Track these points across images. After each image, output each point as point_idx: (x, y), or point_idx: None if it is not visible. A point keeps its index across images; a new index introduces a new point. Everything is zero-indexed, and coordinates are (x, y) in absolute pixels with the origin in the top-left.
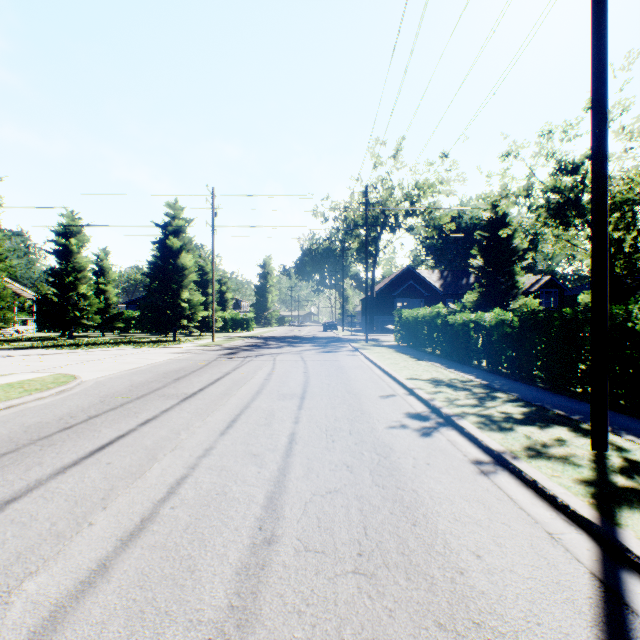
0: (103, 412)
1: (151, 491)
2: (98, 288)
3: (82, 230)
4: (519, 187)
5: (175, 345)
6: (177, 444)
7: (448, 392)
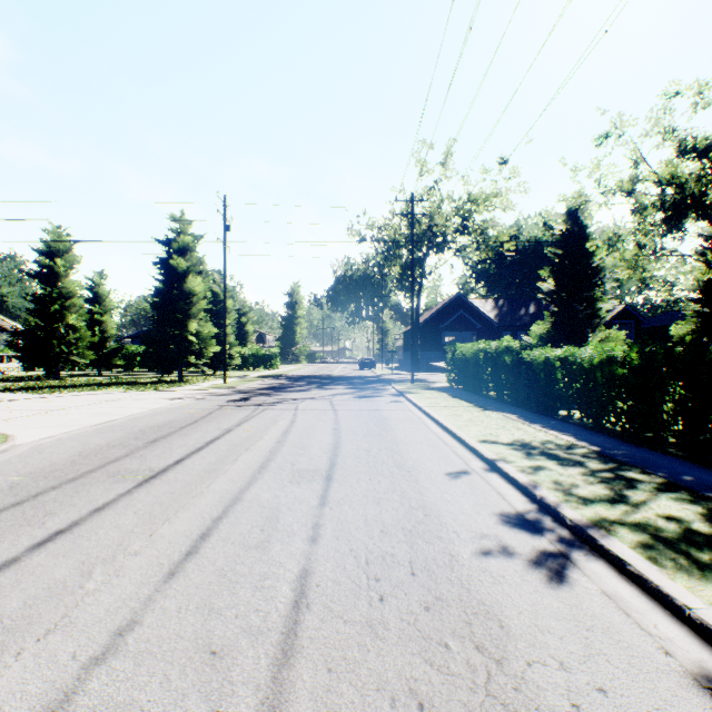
0: None
1: None
2: (92, 318)
3: (71, 249)
4: (622, 179)
5: (177, 387)
6: (66, 611)
7: (552, 469)
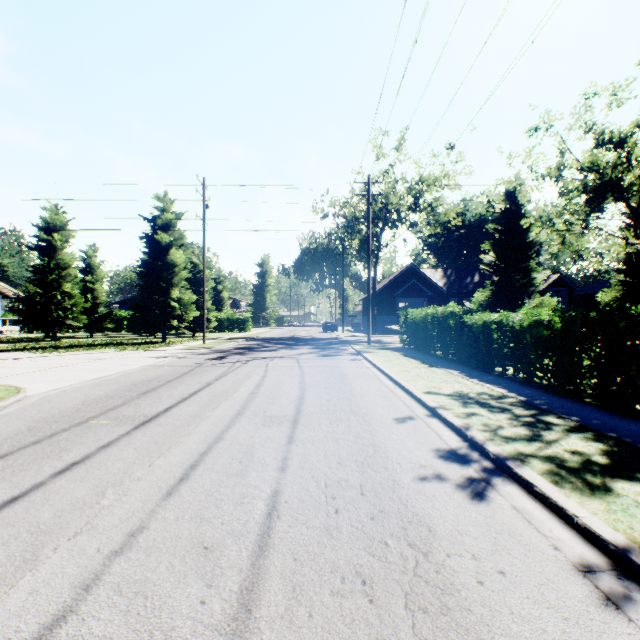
0: (18, 448)
1: None
2: (85, 287)
3: (67, 225)
4: (550, 166)
5: (161, 348)
6: (89, 520)
7: (483, 414)
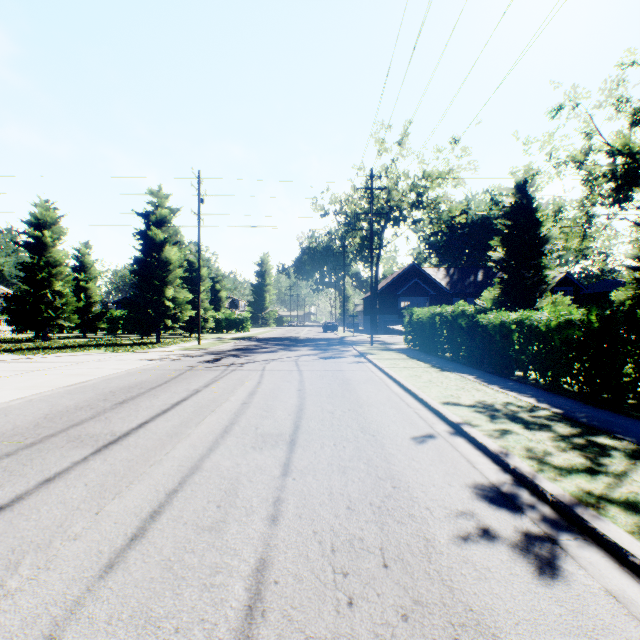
0: None
1: None
2: (78, 285)
3: (58, 221)
4: (575, 150)
5: (153, 349)
6: None
7: (520, 433)
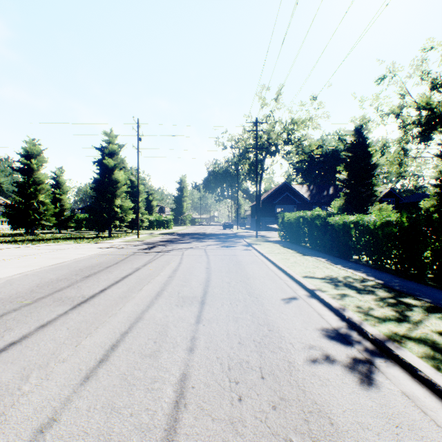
0: None
1: None
2: (55, 197)
3: (41, 153)
4: (394, 105)
5: (107, 241)
6: (4, 410)
7: (354, 296)
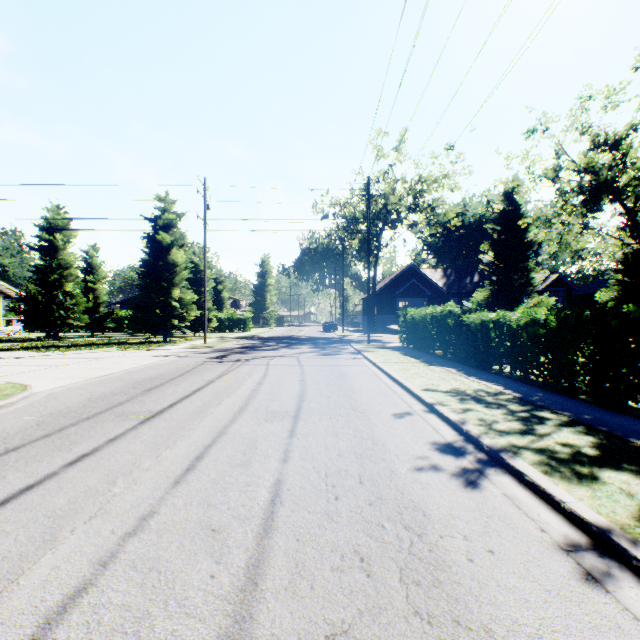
0: (29, 442)
1: (1, 635)
2: (87, 286)
3: (68, 225)
4: (547, 167)
5: (163, 347)
6: (102, 505)
7: (479, 410)
